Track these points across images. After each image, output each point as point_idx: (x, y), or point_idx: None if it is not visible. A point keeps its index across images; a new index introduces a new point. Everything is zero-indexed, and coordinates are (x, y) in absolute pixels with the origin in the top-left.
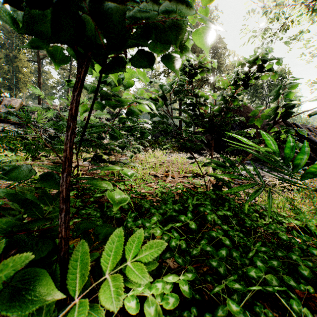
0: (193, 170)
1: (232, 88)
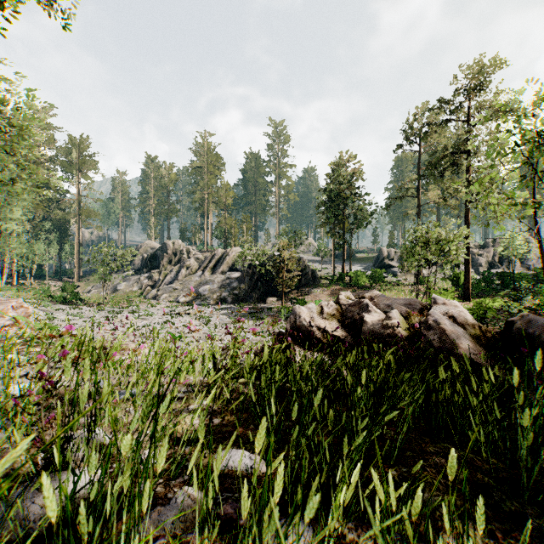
0: None
1: None
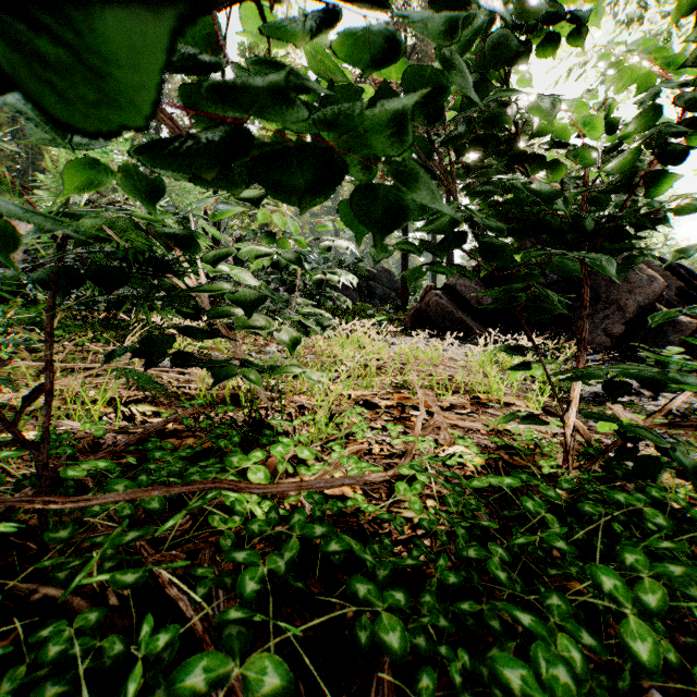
0: (473, 383)
1: (610, 129)
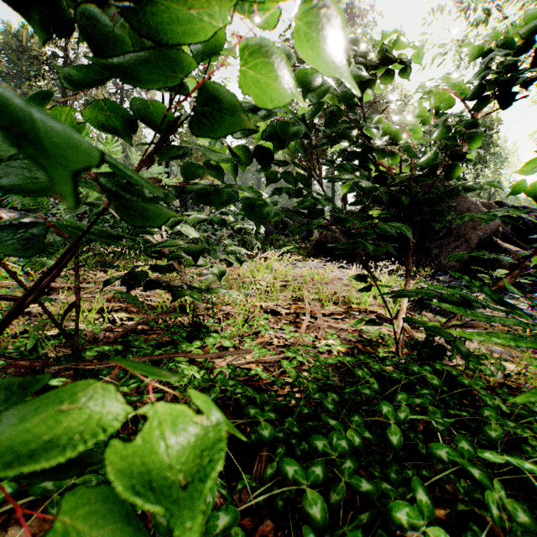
0: (349, 297)
1: None
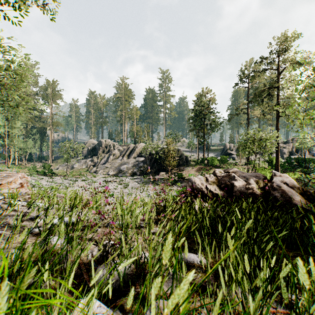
0: None
1: None
